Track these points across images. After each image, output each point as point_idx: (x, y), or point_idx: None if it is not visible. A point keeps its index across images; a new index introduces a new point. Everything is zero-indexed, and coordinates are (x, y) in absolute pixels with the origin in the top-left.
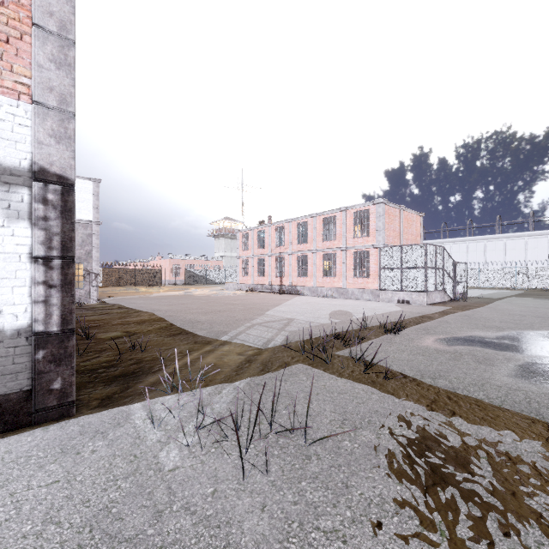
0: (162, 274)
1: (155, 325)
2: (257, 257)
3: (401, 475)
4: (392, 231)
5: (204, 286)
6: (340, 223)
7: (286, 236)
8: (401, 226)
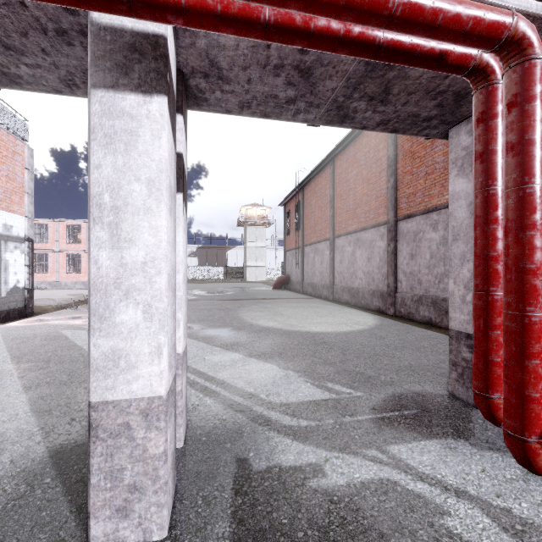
0: None
1: None
2: None
3: None
4: None
5: None
6: (53, 230)
7: None
8: None
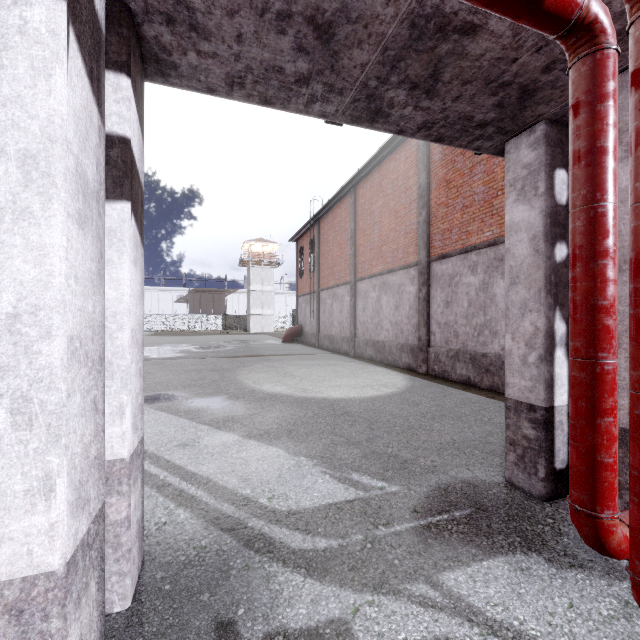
0: None
1: None
2: None
3: None
4: None
5: None
6: None
7: None
8: None
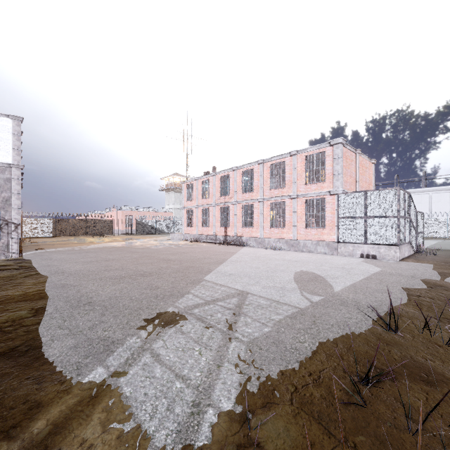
0: (116, 224)
1: (2, 315)
2: (202, 207)
3: None
4: (349, 176)
5: (153, 235)
6: (289, 169)
7: (231, 185)
8: (356, 171)
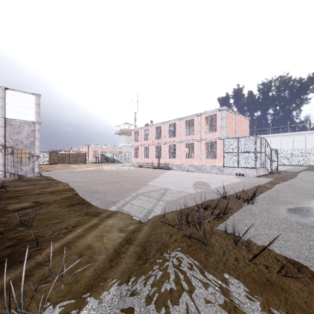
0: (87, 156)
1: (63, 195)
2: (144, 146)
3: None
4: (231, 128)
5: (112, 163)
6: (196, 123)
7: (162, 132)
8: (236, 125)
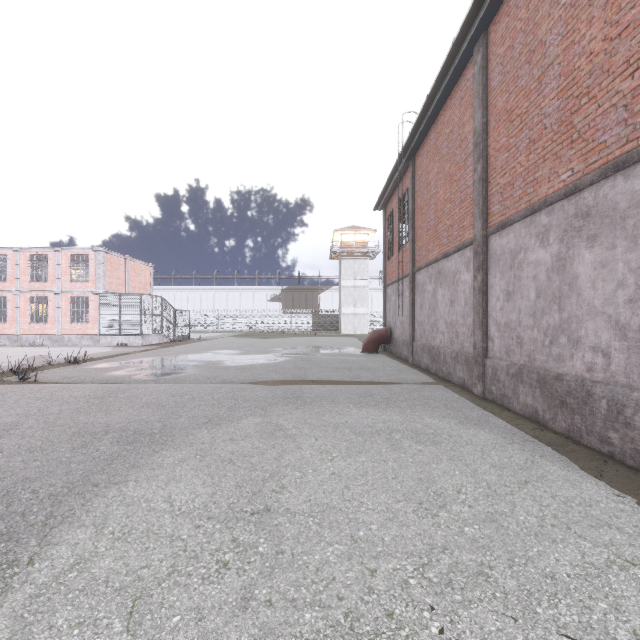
0: None
1: None
2: None
3: (6, 400)
4: (116, 278)
5: None
6: (54, 264)
7: None
8: (126, 274)
